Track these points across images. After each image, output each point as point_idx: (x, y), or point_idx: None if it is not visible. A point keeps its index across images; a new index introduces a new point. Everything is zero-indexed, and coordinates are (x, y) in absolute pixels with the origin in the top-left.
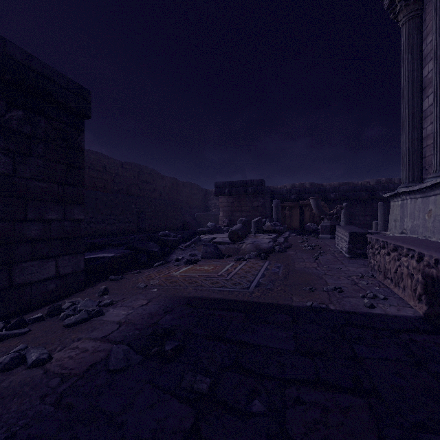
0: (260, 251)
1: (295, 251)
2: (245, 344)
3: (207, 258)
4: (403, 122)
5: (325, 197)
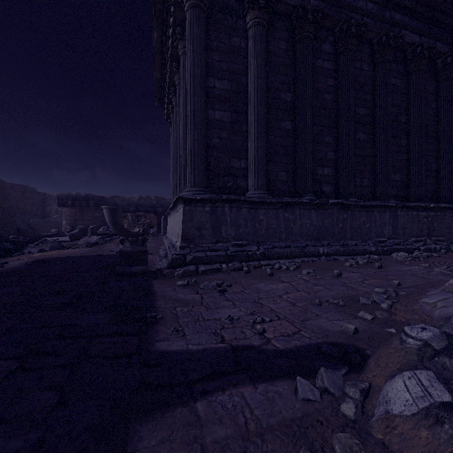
0: (89, 244)
1: (111, 243)
2: (71, 260)
3: (53, 249)
4: (171, 180)
5: (155, 211)
